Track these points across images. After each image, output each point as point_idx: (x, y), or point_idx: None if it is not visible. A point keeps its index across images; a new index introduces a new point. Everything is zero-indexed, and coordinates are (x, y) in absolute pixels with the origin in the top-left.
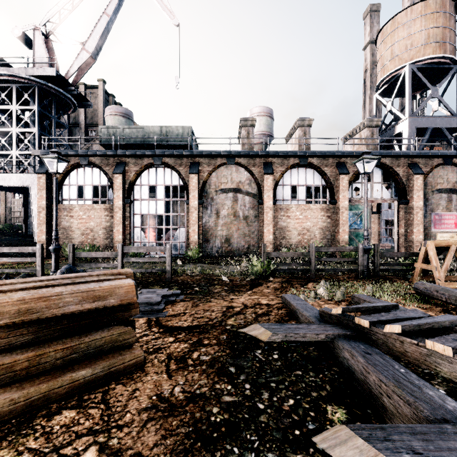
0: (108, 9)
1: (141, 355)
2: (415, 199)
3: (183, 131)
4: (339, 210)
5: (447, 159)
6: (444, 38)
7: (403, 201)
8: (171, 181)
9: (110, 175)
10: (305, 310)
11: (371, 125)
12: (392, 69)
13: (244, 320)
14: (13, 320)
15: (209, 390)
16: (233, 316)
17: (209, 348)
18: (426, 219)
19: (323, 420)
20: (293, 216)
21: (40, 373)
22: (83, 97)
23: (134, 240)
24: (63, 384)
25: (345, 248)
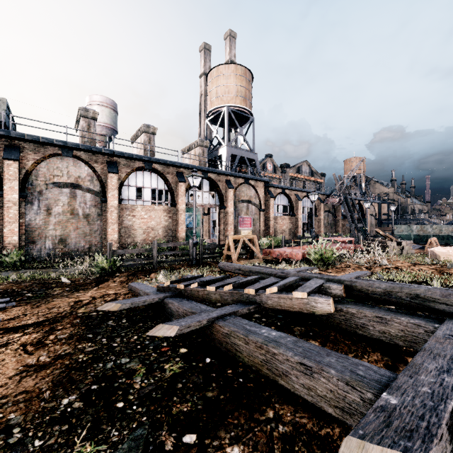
0: None
1: None
2: (229, 206)
3: None
4: (178, 212)
5: (246, 180)
6: (246, 96)
7: (222, 207)
8: None
9: None
10: (147, 289)
11: (203, 145)
12: (217, 105)
13: (95, 307)
14: None
15: (73, 350)
16: (83, 307)
17: (65, 330)
18: (236, 220)
19: (154, 338)
20: (139, 216)
21: None
22: None
23: None
24: None
25: (181, 243)
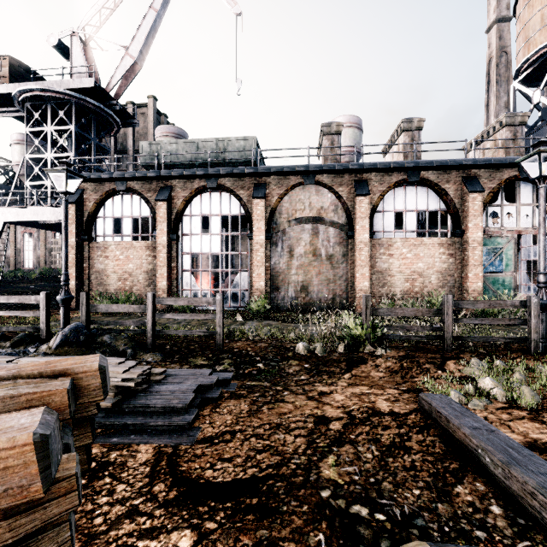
0: (155, 2)
1: None
2: None
3: (245, 143)
4: (468, 245)
5: None
6: None
7: None
8: (230, 209)
9: (152, 203)
10: (510, 458)
11: (513, 122)
12: (543, 42)
13: (358, 468)
14: None
15: None
16: (332, 450)
17: None
18: None
19: None
20: (398, 255)
21: None
22: (128, 114)
23: (182, 287)
24: None
25: (505, 303)
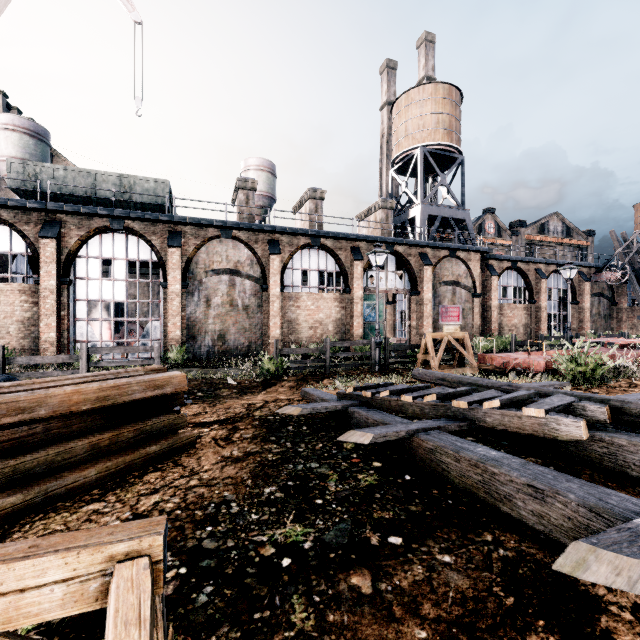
0: None
1: (194, 436)
2: (425, 291)
3: (156, 185)
4: (354, 300)
5: (452, 252)
6: (451, 126)
7: (414, 293)
8: (139, 254)
9: (31, 238)
10: (324, 396)
11: (386, 206)
12: (406, 147)
13: (270, 411)
14: (94, 406)
15: (260, 449)
16: (258, 410)
17: (247, 430)
18: (435, 311)
19: (341, 449)
20: (304, 307)
21: (117, 450)
22: None
23: (76, 339)
24: (141, 456)
25: (359, 342)
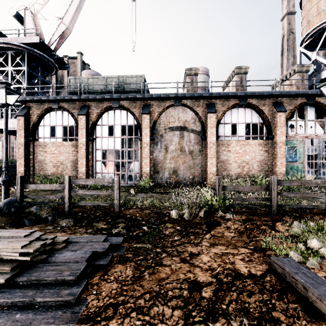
0: None
1: None
2: None
3: (137, 79)
4: (277, 144)
5: None
6: None
7: None
8: (127, 121)
9: (76, 116)
10: None
11: (302, 70)
12: (318, 23)
13: None
14: None
15: None
16: None
17: None
18: None
19: None
20: (233, 151)
21: None
22: (62, 61)
23: (96, 171)
24: None
25: (311, 182)
